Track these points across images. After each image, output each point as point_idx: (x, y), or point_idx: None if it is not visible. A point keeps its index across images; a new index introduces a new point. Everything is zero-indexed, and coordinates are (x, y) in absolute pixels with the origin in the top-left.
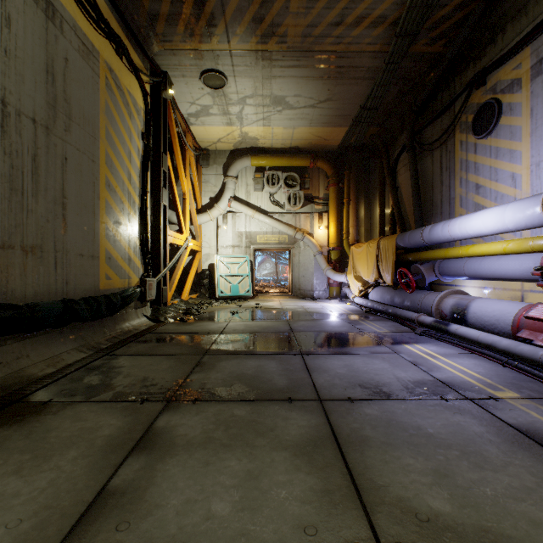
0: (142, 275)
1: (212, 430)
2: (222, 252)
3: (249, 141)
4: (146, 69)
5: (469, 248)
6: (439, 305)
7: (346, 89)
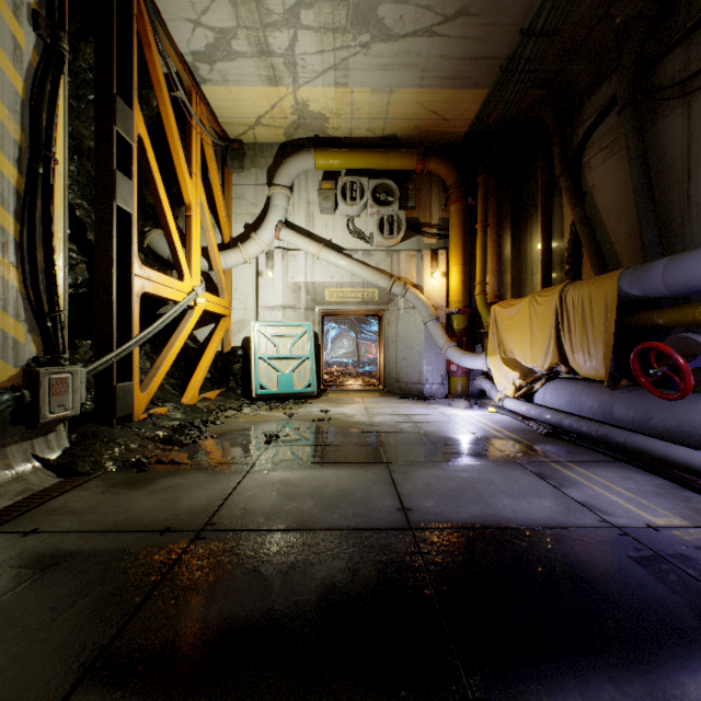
0: (32, 359)
1: None
2: (265, 317)
3: (312, 122)
4: None
5: None
6: None
7: None
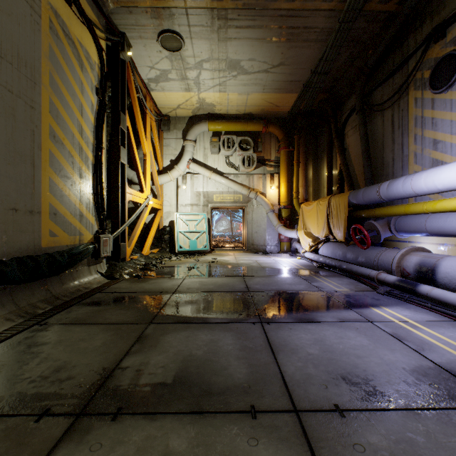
0: (96, 231)
1: None
2: (182, 210)
3: (207, 107)
4: (101, 25)
5: (437, 203)
6: (399, 262)
7: (299, 52)
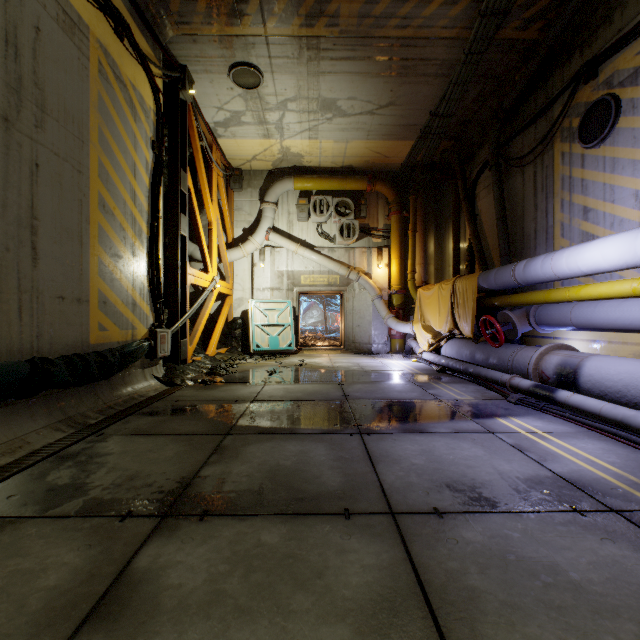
0: (151, 324)
1: (223, 576)
2: (258, 296)
3: (292, 158)
4: (157, 59)
5: (581, 289)
6: (538, 363)
7: (413, 90)
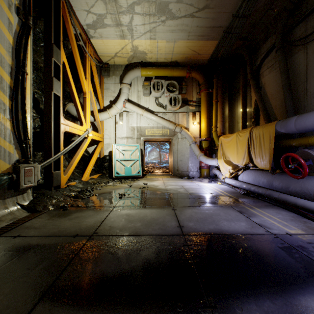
0: (16, 160)
1: None
2: (119, 142)
3: (139, 55)
4: None
5: None
6: None
7: None
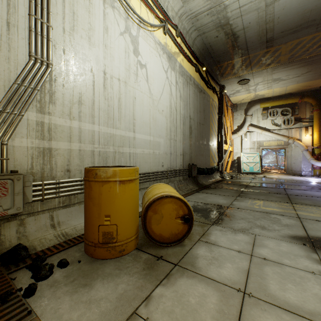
0: (217, 162)
1: (256, 193)
2: (244, 151)
3: (259, 96)
4: (218, 89)
5: None
6: None
7: (319, 65)
